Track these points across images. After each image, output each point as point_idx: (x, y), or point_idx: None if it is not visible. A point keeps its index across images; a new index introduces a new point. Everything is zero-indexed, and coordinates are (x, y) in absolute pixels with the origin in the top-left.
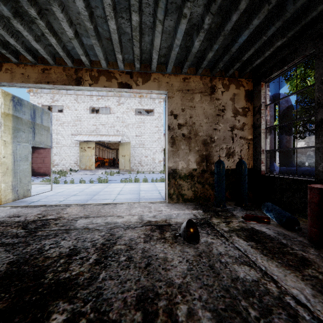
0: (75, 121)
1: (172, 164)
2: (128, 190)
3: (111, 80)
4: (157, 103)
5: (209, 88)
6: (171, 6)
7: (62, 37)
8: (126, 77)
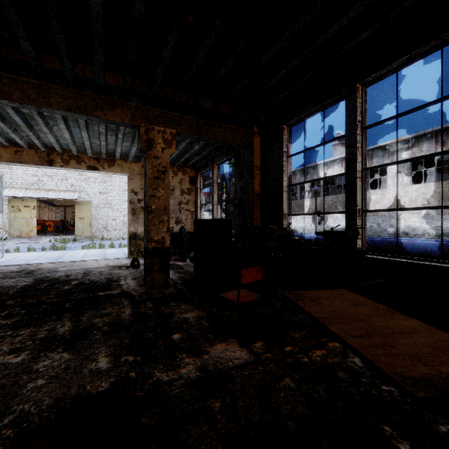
0: (1, 168)
1: (133, 229)
2: (93, 254)
3: (80, 163)
4: None
5: None
6: (126, 140)
7: (43, 138)
8: (94, 162)
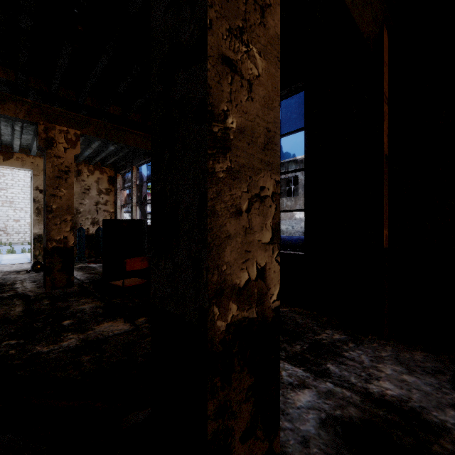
0: None
1: (38, 230)
2: None
3: None
4: None
5: (75, 171)
6: (26, 133)
7: None
8: None
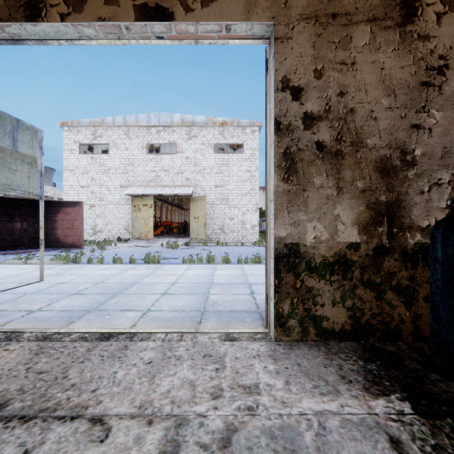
0: (125, 166)
1: (286, 229)
2: (190, 281)
3: (117, 0)
4: (249, 133)
5: (397, 6)
6: None
7: None
8: None
